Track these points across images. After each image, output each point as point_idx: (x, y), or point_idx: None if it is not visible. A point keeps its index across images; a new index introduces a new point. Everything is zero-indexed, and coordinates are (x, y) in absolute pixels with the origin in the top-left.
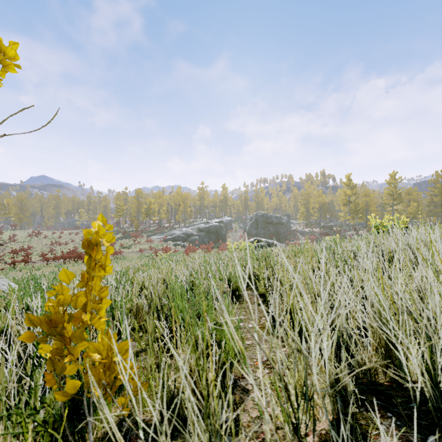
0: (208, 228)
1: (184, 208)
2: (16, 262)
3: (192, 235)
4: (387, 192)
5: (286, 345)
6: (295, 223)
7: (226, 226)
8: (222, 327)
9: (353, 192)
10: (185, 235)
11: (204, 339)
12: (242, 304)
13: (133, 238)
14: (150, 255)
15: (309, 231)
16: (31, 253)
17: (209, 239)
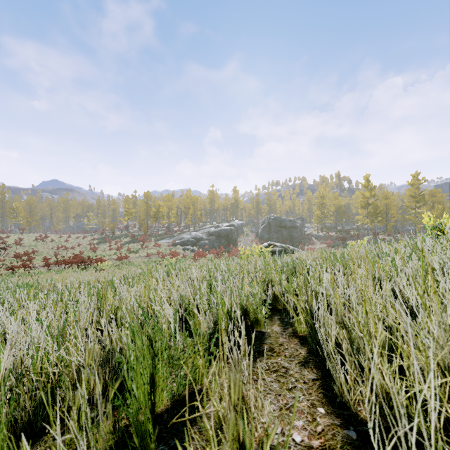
0: (218, 232)
1: (193, 212)
2: (15, 268)
3: (202, 239)
4: (409, 194)
5: None
6: (309, 227)
7: (237, 230)
8: None
9: (372, 194)
10: (194, 239)
11: None
12: (268, 358)
13: (141, 242)
14: (157, 260)
15: (325, 235)
16: (33, 258)
17: (219, 244)
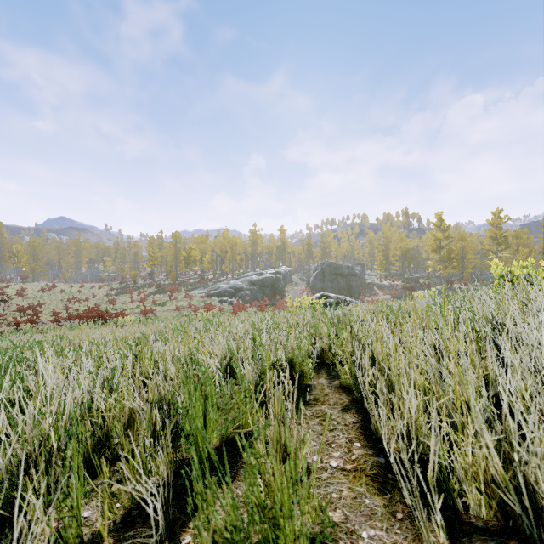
0: (262, 281)
1: (232, 256)
2: (19, 323)
3: (242, 289)
4: (489, 235)
5: (426, 539)
6: (371, 274)
7: (285, 279)
8: (280, 520)
9: (445, 235)
10: (233, 289)
11: (234, 542)
12: (313, 406)
13: (169, 293)
14: (189, 315)
15: (389, 285)
16: (40, 312)
17: (263, 295)
